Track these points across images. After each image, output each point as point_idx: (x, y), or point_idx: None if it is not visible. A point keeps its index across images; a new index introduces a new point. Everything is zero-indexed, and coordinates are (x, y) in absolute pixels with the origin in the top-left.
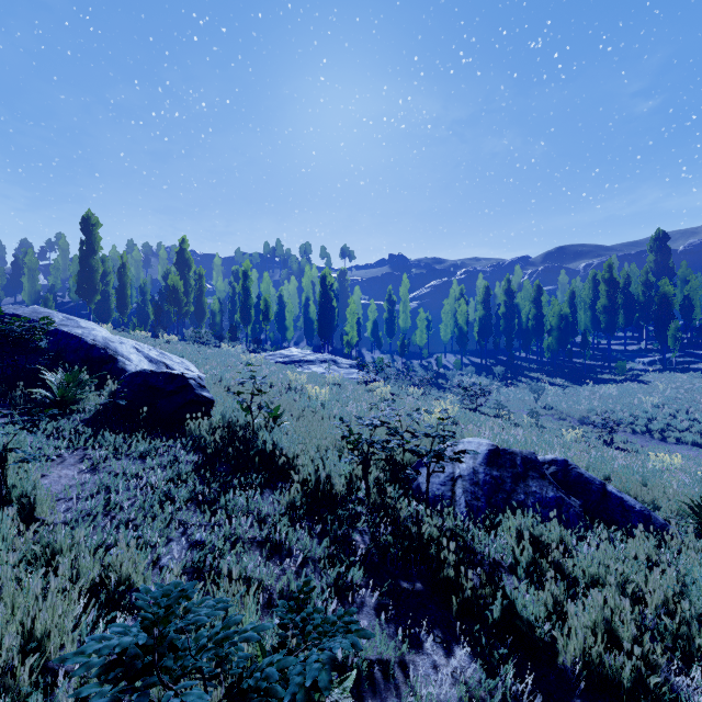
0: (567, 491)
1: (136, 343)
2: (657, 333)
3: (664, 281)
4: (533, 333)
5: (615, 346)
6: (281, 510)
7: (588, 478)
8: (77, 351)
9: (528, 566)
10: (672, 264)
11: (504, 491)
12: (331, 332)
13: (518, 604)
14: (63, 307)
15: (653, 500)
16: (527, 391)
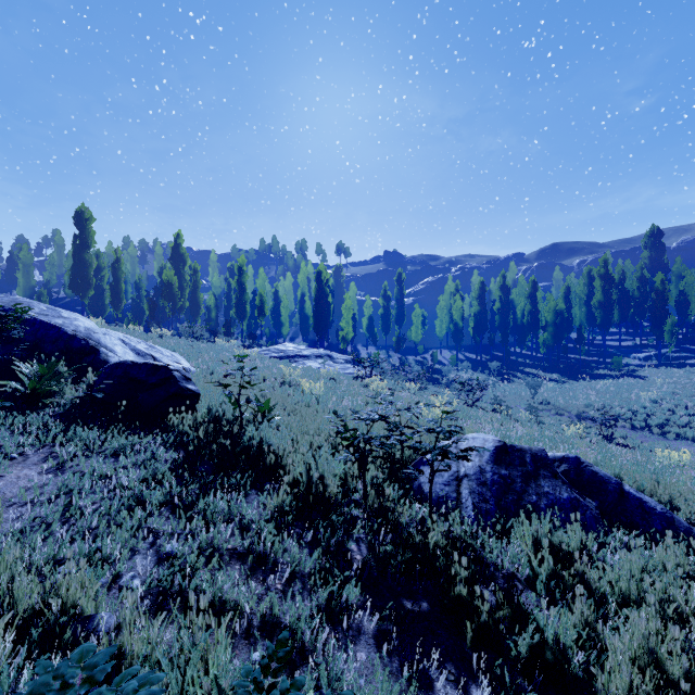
0: (581, 492)
1: (124, 336)
2: (653, 329)
3: (660, 276)
4: (528, 329)
5: (610, 341)
6: (267, 515)
7: (603, 477)
8: (56, 342)
9: (547, 580)
10: (667, 260)
11: (514, 492)
12: (327, 328)
13: (545, 633)
14: (58, 303)
15: (670, 500)
16: (523, 386)
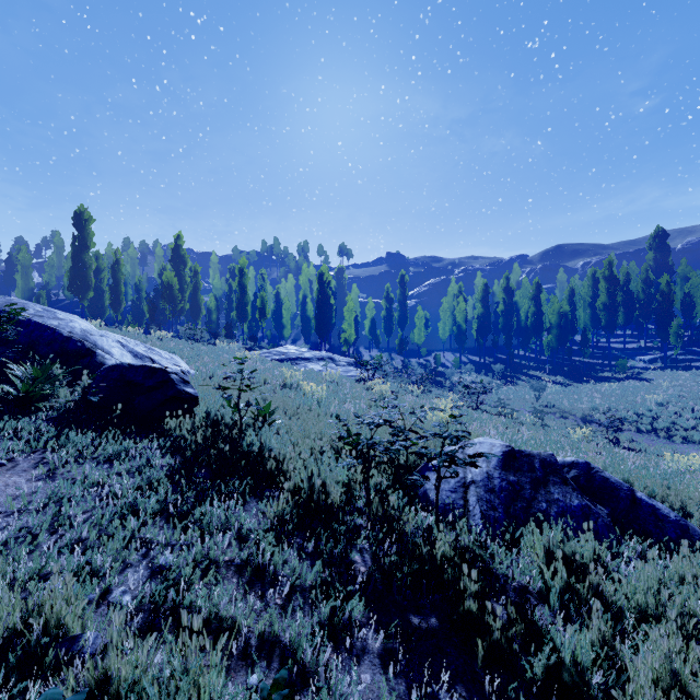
0: (592, 498)
1: (123, 338)
2: (658, 331)
3: (665, 278)
4: (532, 331)
5: (615, 344)
6: (267, 524)
7: (614, 483)
8: (51, 344)
9: (560, 592)
10: (672, 262)
11: (523, 499)
12: (329, 330)
13: (562, 652)
14: (57, 305)
15: (682, 507)
16: (527, 389)
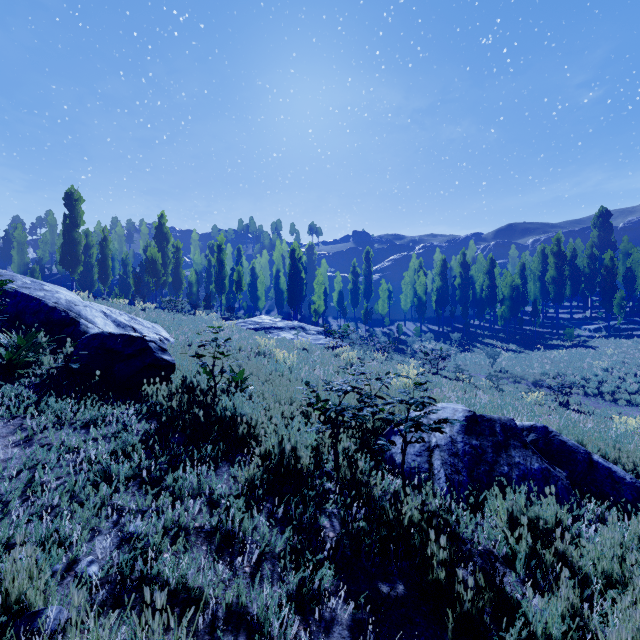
0: (550, 461)
1: (107, 309)
2: (603, 302)
3: (609, 253)
4: (487, 303)
5: (562, 314)
6: (237, 489)
7: (572, 447)
8: (36, 313)
9: (526, 557)
10: (614, 239)
11: (485, 463)
12: (300, 302)
13: (533, 625)
14: (50, 278)
15: (635, 468)
16: (482, 355)
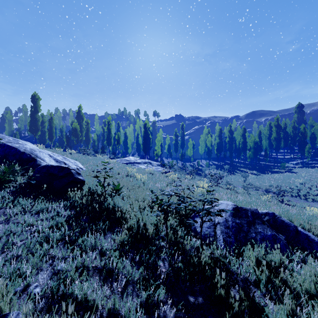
0: (276, 230)
1: (51, 153)
2: (300, 150)
3: (303, 125)
4: (242, 150)
5: (279, 156)
6: (115, 246)
7: (287, 223)
8: (14, 155)
9: (265, 282)
10: (305, 119)
11: (243, 232)
12: (149, 150)
13: None
14: (24, 138)
15: None
16: (240, 176)
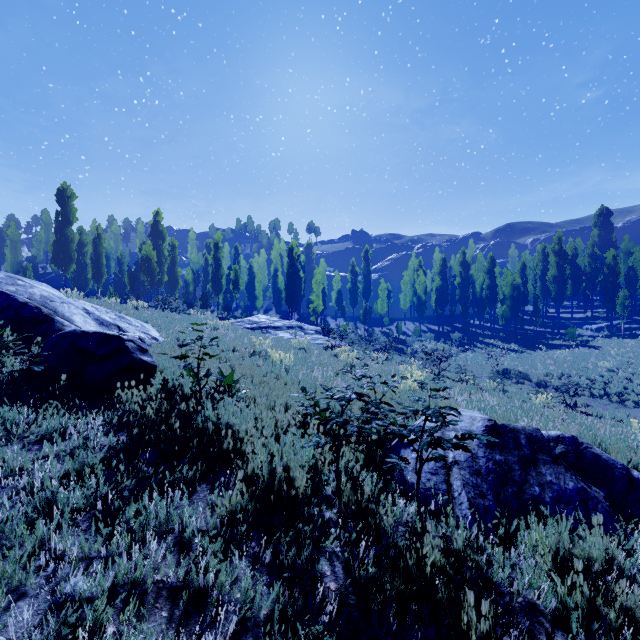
0: (583, 478)
1: (93, 306)
2: (605, 302)
3: (611, 252)
4: (487, 302)
5: (563, 314)
6: (216, 524)
7: (607, 461)
8: (5, 310)
9: (581, 614)
10: (615, 238)
11: (513, 483)
12: (298, 301)
13: None
14: (45, 277)
15: None
16: (484, 355)
